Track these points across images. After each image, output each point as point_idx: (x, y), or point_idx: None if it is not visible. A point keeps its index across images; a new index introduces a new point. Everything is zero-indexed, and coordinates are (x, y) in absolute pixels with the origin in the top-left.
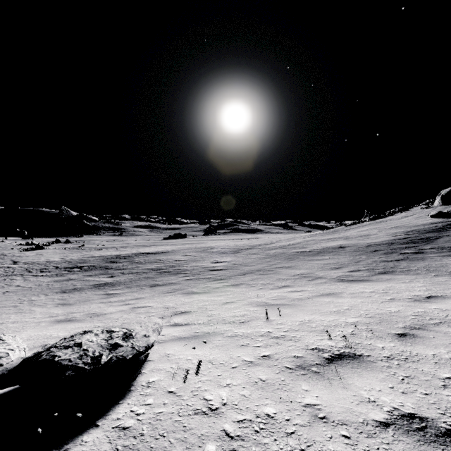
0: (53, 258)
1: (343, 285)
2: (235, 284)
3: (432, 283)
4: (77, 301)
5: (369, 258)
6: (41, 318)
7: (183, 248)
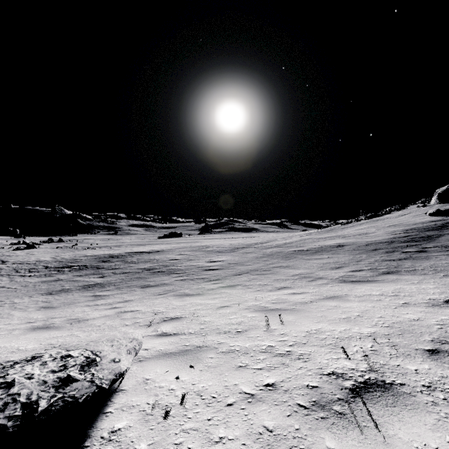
0: (43, 257)
1: (347, 286)
2: (231, 285)
3: (444, 285)
4: (62, 304)
5: (370, 257)
6: (17, 325)
7: (178, 247)
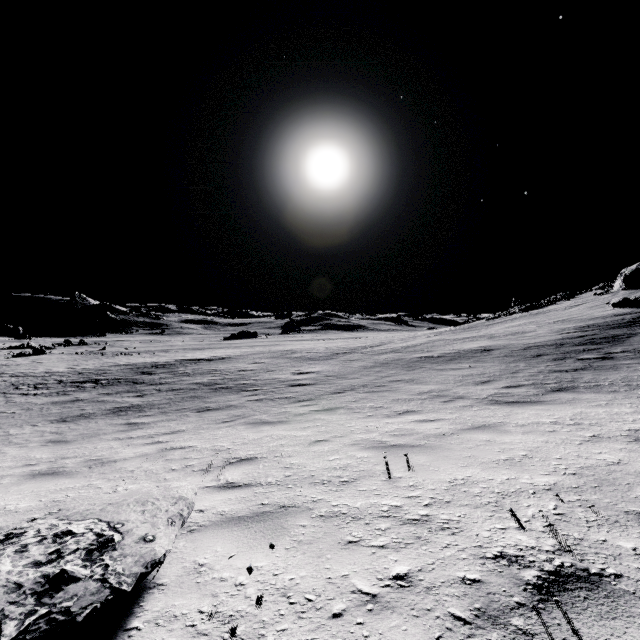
0: (56, 367)
1: (501, 409)
2: (329, 408)
3: None
4: (80, 436)
5: (531, 367)
6: (9, 469)
7: (251, 352)
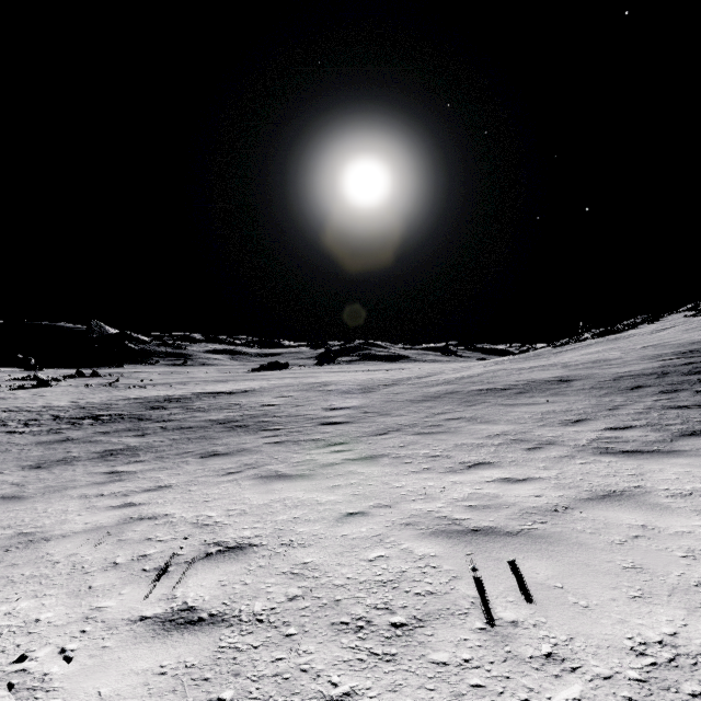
0: (58, 401)
1: (622, 463)
2: (369, 456)
3: None
4: (42, 489)
5: (634, 402)
6: None
7: (279, 384)
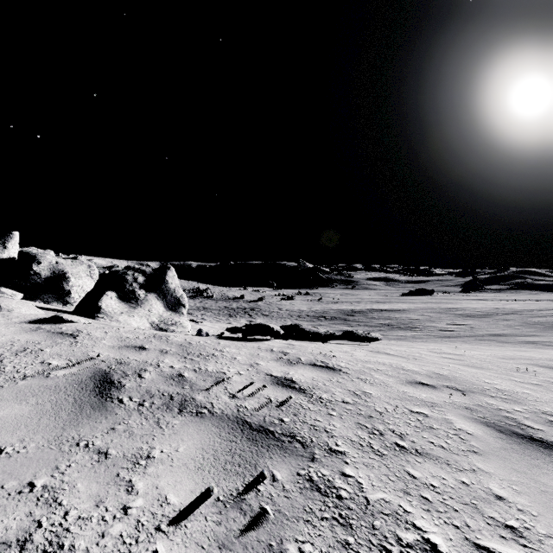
0: (302, 308)
1: None
2: (453, 340)
3: None
4: None
5: None
6: None
7: (422, 307)
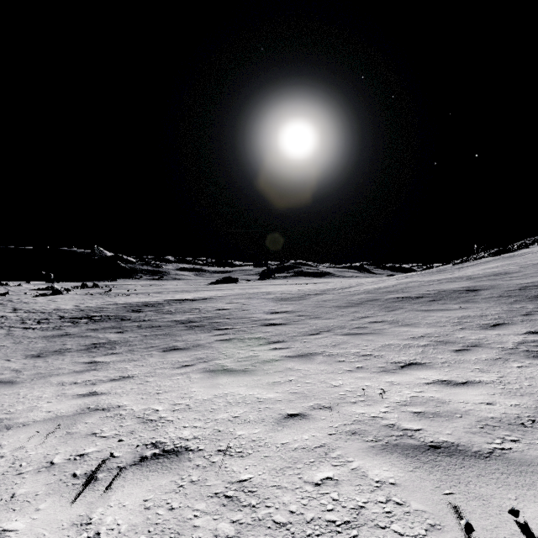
0: (65, 305)
1: None
2: (304, 353)
3: None
4: (32, 376)
5: None
6: None
7: (231, 294)
